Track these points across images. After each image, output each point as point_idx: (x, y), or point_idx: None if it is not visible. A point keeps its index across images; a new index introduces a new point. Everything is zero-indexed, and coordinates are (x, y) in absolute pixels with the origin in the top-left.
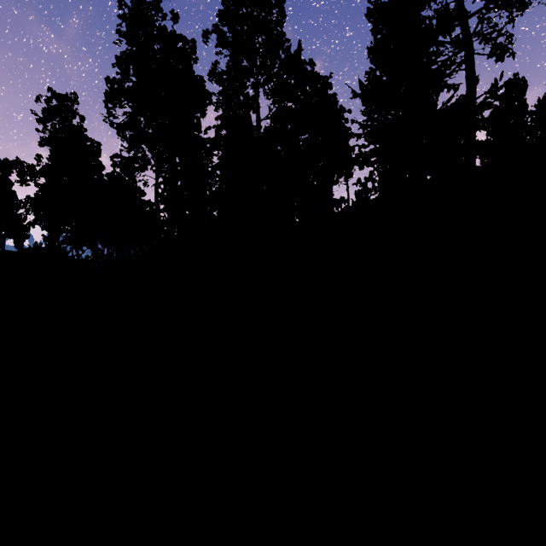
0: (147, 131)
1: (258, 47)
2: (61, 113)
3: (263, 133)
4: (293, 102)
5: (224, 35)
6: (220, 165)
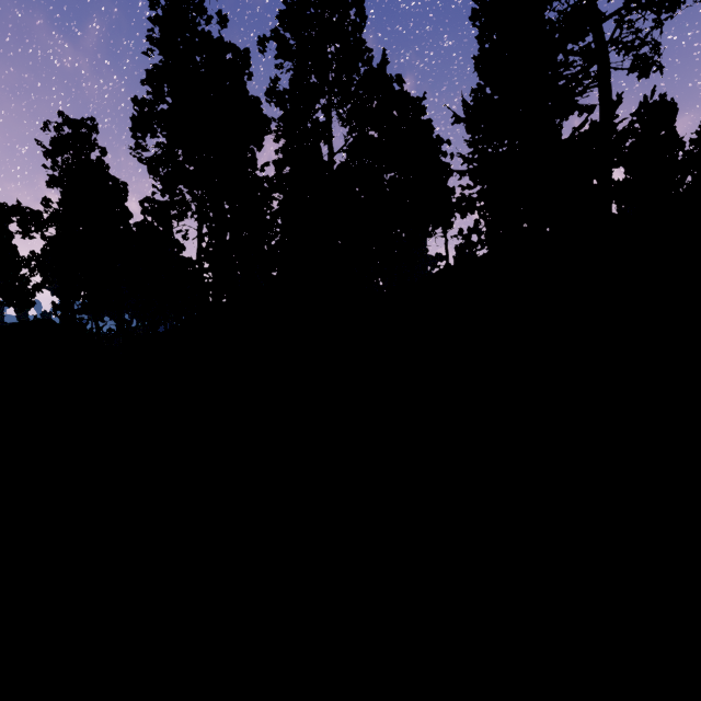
0: (186, 168)
1: (331, 58)
2: (76, 144)
3: (337, 170)
4: (375, 131)
5: (287, 43)
6: (281, 211)
